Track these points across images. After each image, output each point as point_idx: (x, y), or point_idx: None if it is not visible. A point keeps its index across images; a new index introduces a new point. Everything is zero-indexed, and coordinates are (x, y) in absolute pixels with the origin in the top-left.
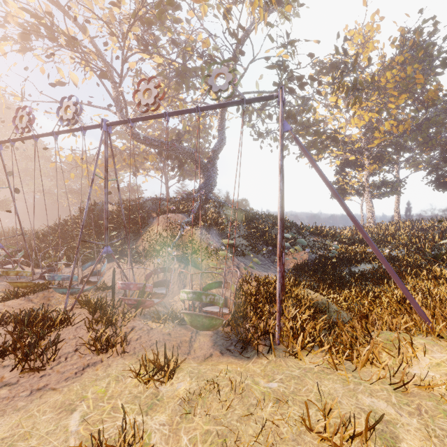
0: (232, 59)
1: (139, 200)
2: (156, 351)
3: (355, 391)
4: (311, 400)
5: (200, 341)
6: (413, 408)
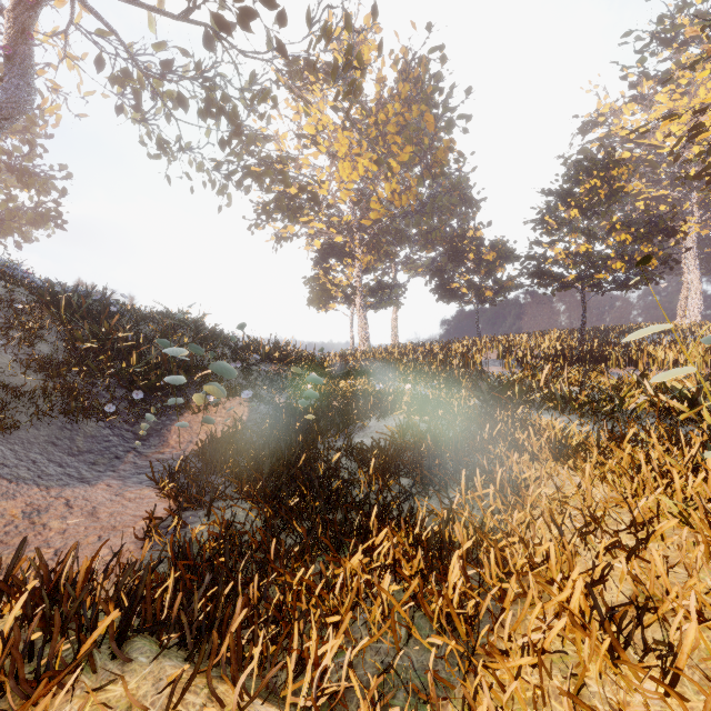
0: None
1: None
2: None
3: None
4: None
5: None
6: None
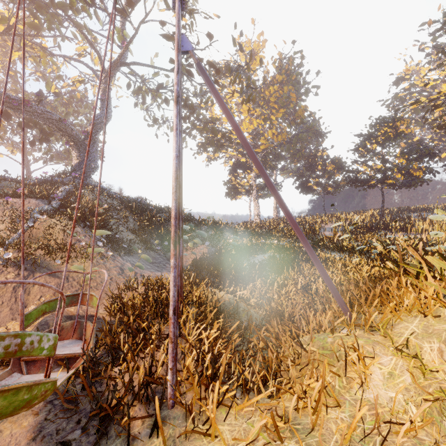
0: (118, 9)
1: None
2: None
3: None
4: None
5: None
6: None
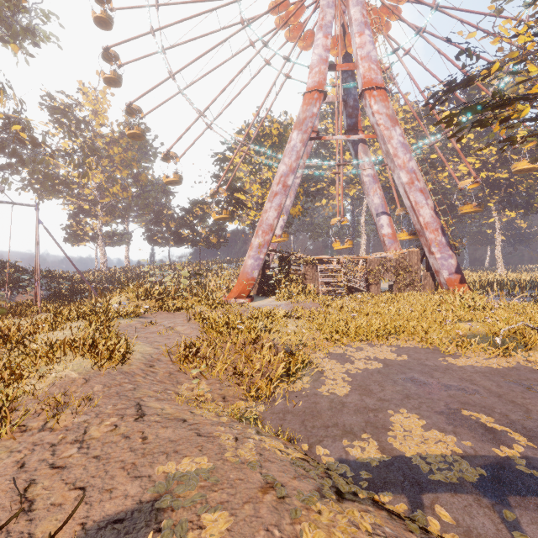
0: None
1: None
2: None
3: None
4: None
5: None
6: None
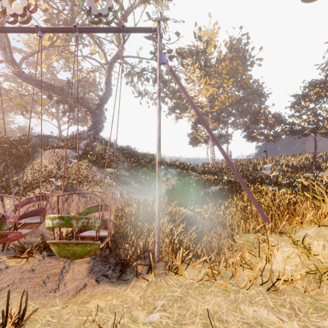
0: (117, 23)
1: (25, 136)
2: (1, 300)
3: (237, 301)
4: (198, 327)
5: (73, 270)
6: (288, 308)
